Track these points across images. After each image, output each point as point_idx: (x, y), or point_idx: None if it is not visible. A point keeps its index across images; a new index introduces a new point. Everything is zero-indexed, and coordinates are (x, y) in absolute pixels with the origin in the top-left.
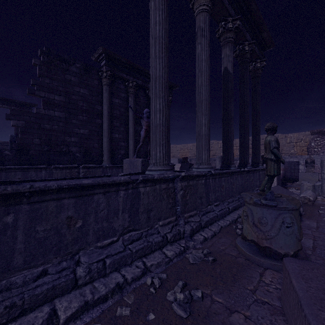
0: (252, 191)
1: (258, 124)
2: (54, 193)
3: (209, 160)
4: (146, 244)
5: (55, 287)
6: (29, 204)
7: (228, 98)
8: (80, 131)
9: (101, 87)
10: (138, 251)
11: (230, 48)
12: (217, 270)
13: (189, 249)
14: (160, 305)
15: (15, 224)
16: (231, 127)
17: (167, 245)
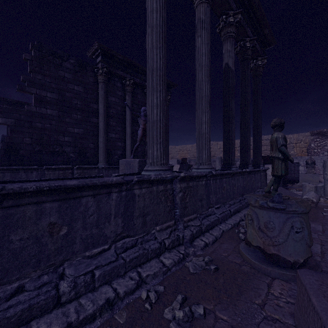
0: (253, 192)
1: (259, 123)
2: (33, 196)
3: (210, 160)
4: (141, 252)
5: (32, 306)
6: (1, 209)
7: (229, 96)
8: (75, 130)
9: (96, 85)
10: (132, 260)
11: (231, 43)
12: (220, 280)
13: (188, 256)
14: (156, 325)
15: None
16: (233, 125)
17: (165, 252)
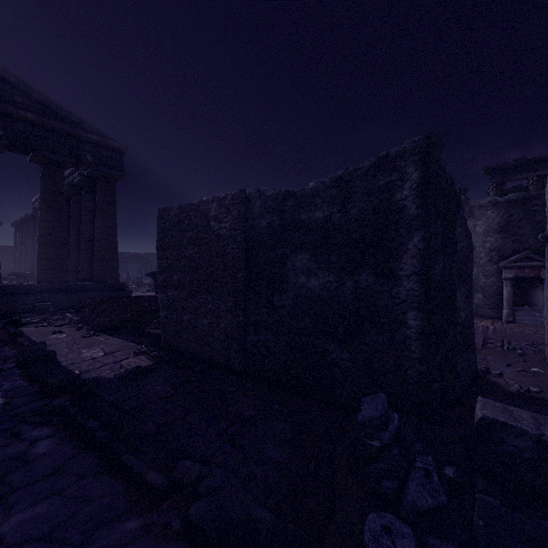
0: None
1: None
2: None
3: None
4: None
5: None
6: None
7: None
8: None
9: None
10: None
11: None
12: None
13: None
14: None
15: None
16: None
17: None
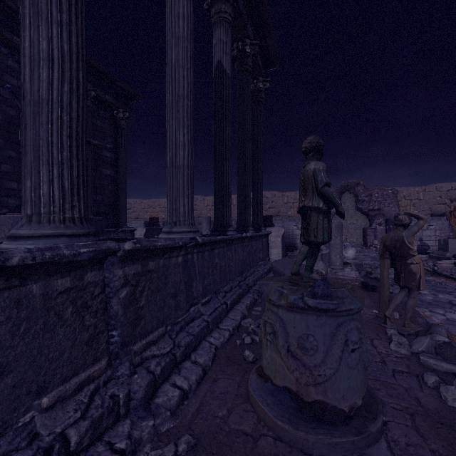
0: (255, 267)
1: (260, 170)
2: None
3: (192, 217)
4: None
5: None
6: None
7: (223, 115)
8: None
9: None
10: None
11: (226, 31)
12: None
13: (139, 449)
14: None
15: None
16: (228, 164)
17: None
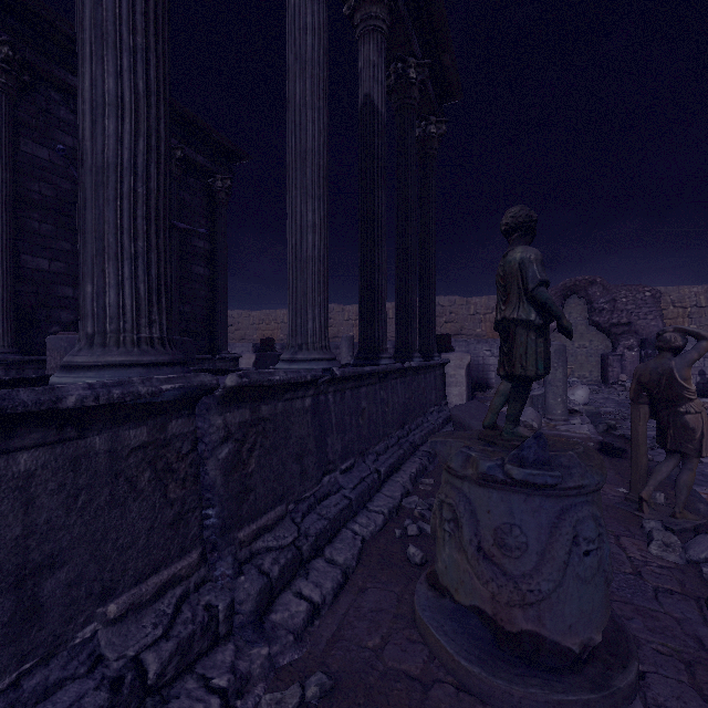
0: (423, 416)
1: (432, 262)
2: None
3: (326, 337)
4: None
5: None
6: None
7: (374, 178)
8: None
9: None
10: None
11: (378, 47)
12: None
13: (247, 690)
14: None
15: None
16: (382, 254)
17: None
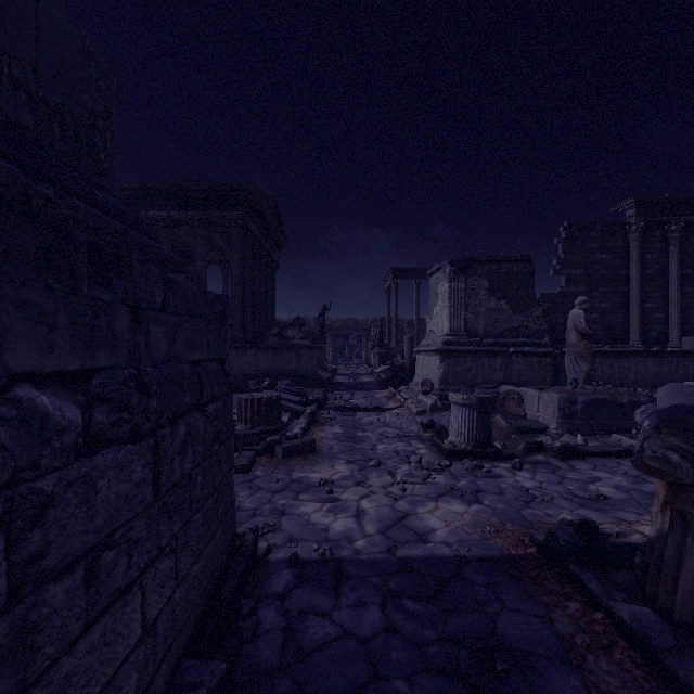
0: None
1: None
2: None
3: None
4: None
5: None
6: (692, 358)
7: None
8: (601, 305)
9: (626, 245)
10: None
11: None
12: None
13: None
14: None
15: (688, 366)
16: None
17: None
